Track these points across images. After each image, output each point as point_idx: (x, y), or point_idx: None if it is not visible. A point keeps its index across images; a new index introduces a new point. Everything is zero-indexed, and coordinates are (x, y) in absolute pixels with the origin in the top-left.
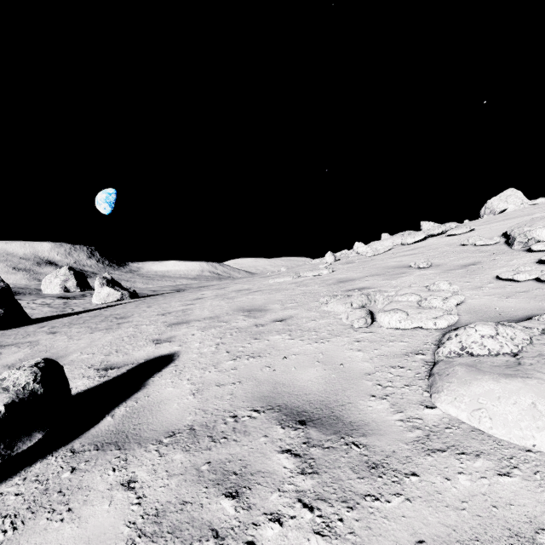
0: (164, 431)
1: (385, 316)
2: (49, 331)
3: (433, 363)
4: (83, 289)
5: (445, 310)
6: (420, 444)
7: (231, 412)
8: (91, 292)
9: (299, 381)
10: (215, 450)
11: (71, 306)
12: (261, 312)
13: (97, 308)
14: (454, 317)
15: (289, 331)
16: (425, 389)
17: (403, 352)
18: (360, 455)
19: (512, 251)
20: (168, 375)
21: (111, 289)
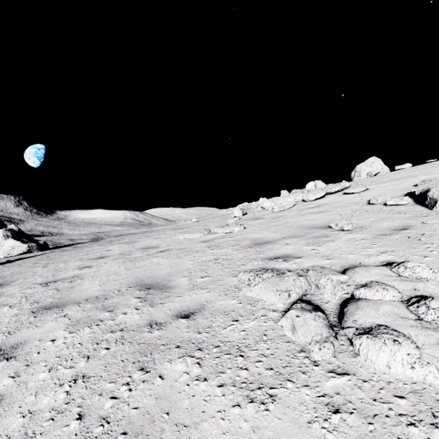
0: None
1: (378, 350)
2: None
3: None
4: None
5: None
6: None
7: None
8: None
9: None
10: None
11: None
12: (162, 291)
13: None
14: None
15: (198, 350)
16: None
17: None
18: None
19: (436, 213)
20: None
21: (16, 241)
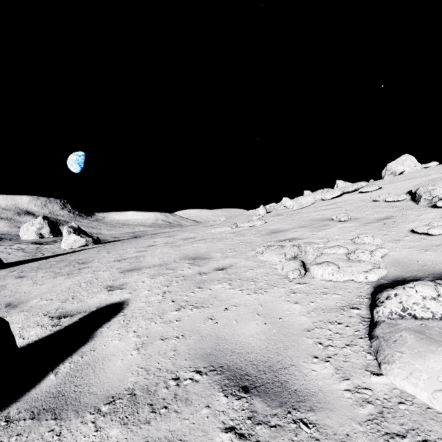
0: (104, 395)
1: (318, 269)
2: (18, 275)
3: (369, 319)
4: (56, 236)
5: (374, 263)
6: (375, 426)
7: (173, 373)
8: (62, 238)
9: (240, 336)
10: (155, 424)
11: (42, 251)
12: (204, 260)
13: (64, 253)
14: (383, 271)
15: (229, 280)
16: (367, 350)
17: (338, 305)
18: (311, 438)
19: (419, 207)
20: (116, 325)
21: (77, 236)
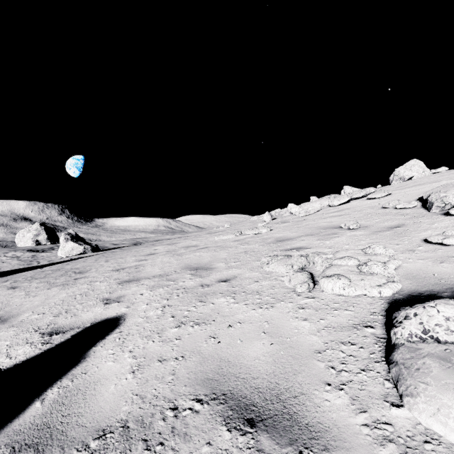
0: (94, 428)
1: (328, 282)
2: (10, 286)
3: (385, 339)
4: (53, 242)
5: (387, 277)
6: None
7: (171, 402)
8: (59, 245)
9: (245, 358)
10: None
11: (38, 259)
12: (206, 270)
13: (61, 261)
14: (398, 285)
15: (233, 293)
16: (385, 377)
17: (350, 323)
18: None
19: (431, 214)
20: (110, 344)
21: (74, 243)
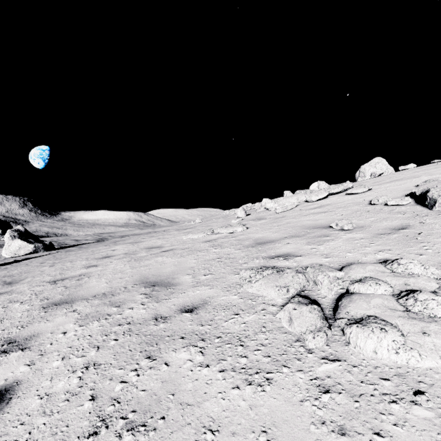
0: None
1: (366, 337)
2: None
3: None
4: None
5: None
6: None
7: None
8: None
9: None
10: None
11: None
12: (166, 288)
13: None
14: None
15: (201, 340)
16: None
17: None
18: None
19: (435, 213)
20: None
21: (22, 241)
